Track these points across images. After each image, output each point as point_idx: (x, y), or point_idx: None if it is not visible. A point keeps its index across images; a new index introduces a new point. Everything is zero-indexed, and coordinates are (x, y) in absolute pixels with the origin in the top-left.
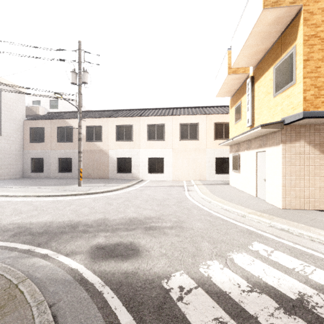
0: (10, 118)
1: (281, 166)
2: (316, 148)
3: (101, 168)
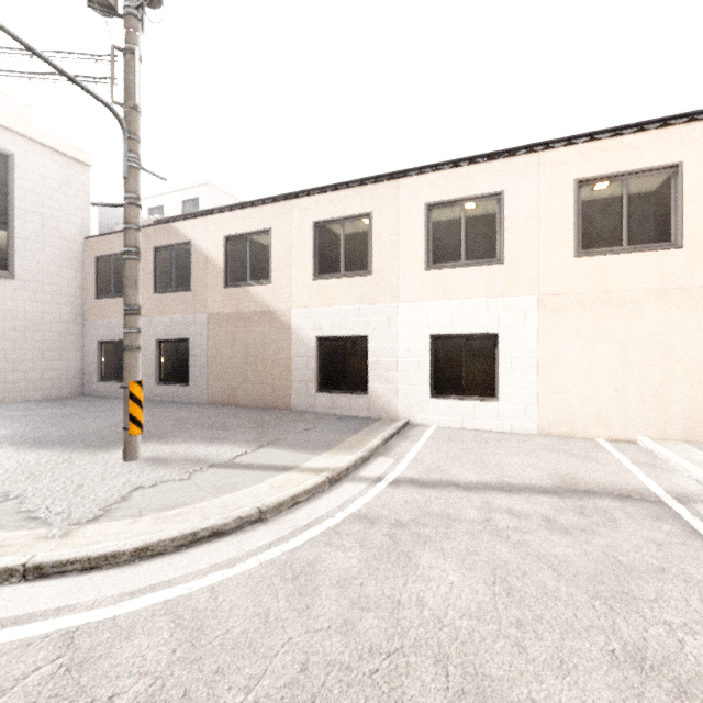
0: (45, 233)
1: None
2: None
3: (268, 374)
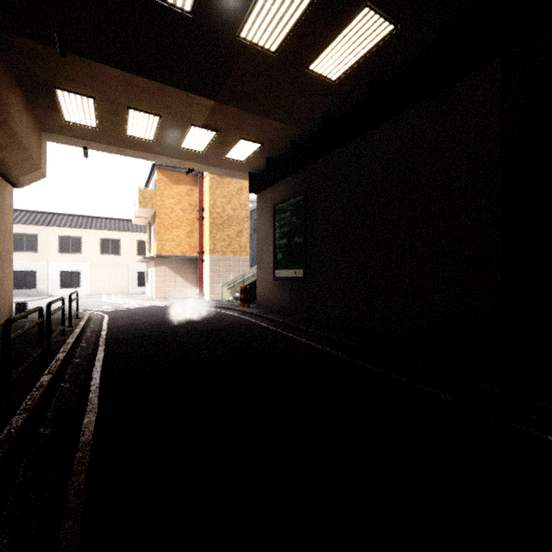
0: None
1: (154, 278)
2: (171, 270)
3: None
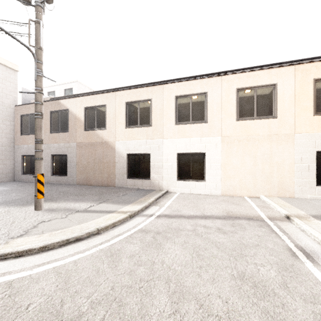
0: None
1: None
2: None
3: (105, 170)
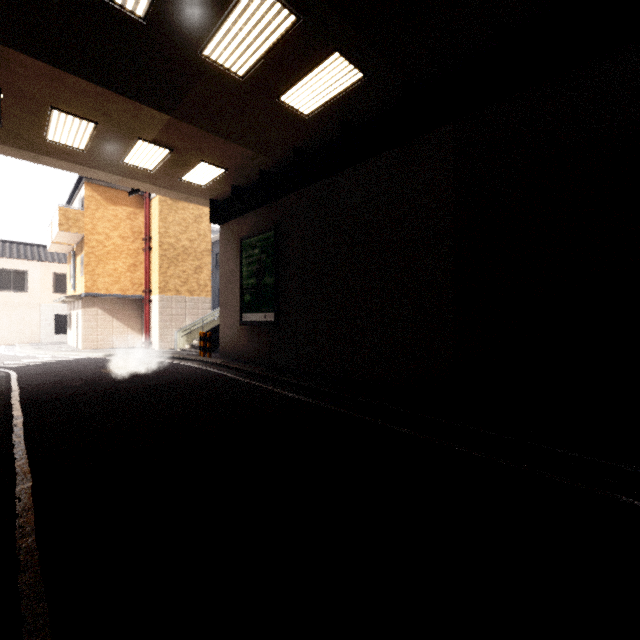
0: None
1: (82, 323)
2: (106, 312)
3: None
